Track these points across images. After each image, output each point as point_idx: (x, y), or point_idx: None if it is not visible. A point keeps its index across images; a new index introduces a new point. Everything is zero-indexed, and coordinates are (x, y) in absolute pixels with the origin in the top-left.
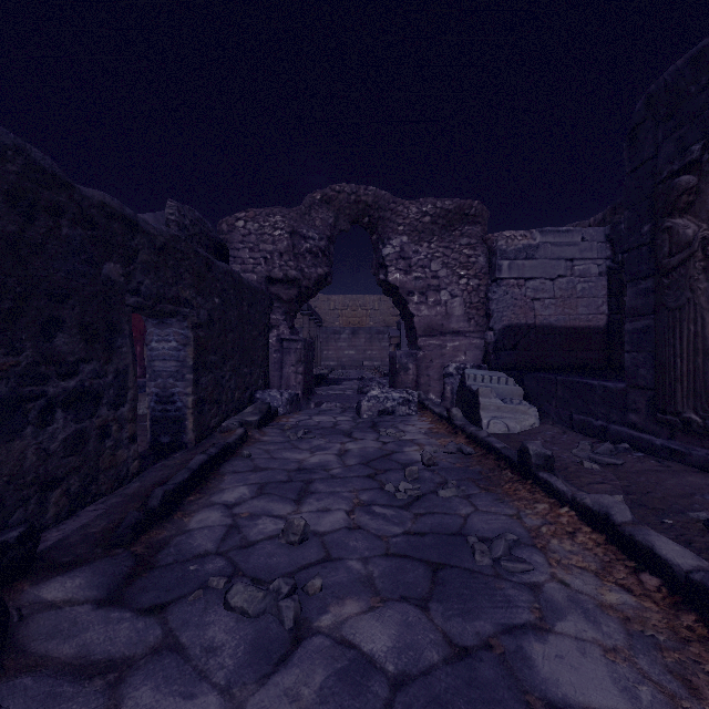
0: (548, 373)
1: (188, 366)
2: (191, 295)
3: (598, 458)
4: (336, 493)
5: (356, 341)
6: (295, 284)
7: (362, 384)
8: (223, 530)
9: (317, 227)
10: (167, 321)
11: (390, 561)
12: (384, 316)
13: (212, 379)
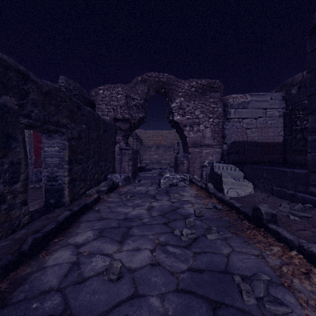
0: (257, 165)
1: (65, 160)
2: (67, 121)
3: (296, 212)
4: (145, 236)
5: (158, 151)
6: (128, 121)
7: (161, 171)
8: (68, 266)
9: (139, 94)
10: (53, 136)
11: (180, 297)
12: (171, 140)
13: (80, 168)
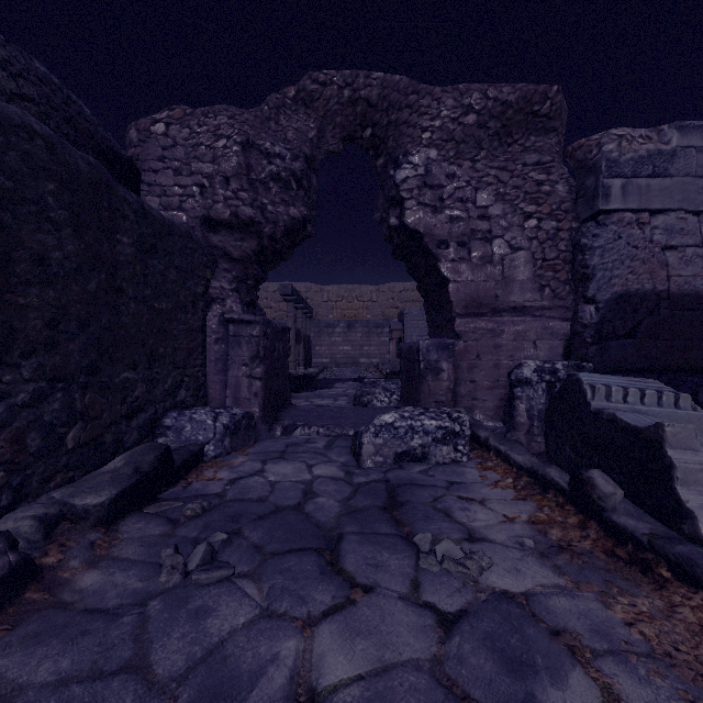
0: None
1: None
2: None
3: None
4: None
5: (351, 336)
6: (251, 231)
7: (361, 391)
8: None
9: (289, 142)
10: None
11: None
12: (383, 308)
13: None
